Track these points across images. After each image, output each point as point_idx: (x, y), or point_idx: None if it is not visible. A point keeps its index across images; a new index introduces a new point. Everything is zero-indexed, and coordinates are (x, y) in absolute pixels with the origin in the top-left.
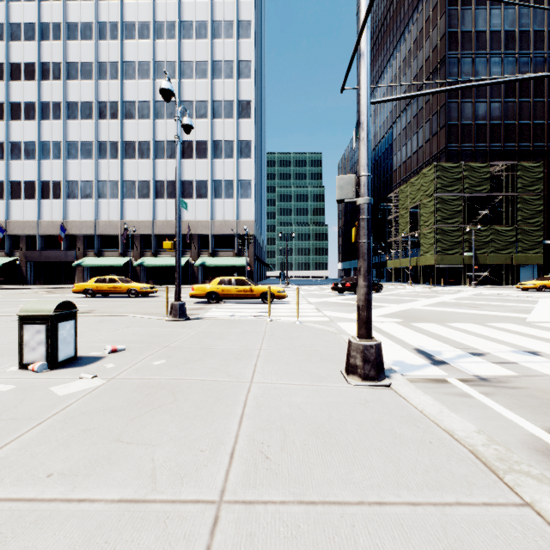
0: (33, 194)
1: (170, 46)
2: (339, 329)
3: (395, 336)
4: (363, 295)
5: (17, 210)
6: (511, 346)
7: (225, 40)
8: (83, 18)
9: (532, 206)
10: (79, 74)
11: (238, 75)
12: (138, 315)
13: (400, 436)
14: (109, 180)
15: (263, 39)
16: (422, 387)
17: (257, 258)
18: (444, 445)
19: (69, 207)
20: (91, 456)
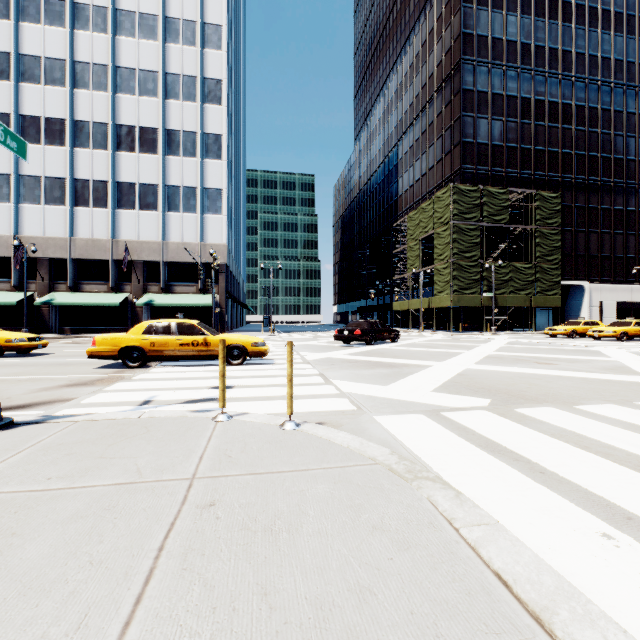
0: None
1: None
2: (391, 444)
3: (549, 469)
4: None
5: None
6: None
7: None
8: None
9: (550, 242)
10: None
11: (203, 42)
12: None
13: None
14: None
15: (241, 15)
16: None
17: (231, 296)
18: None
19: None
20: None
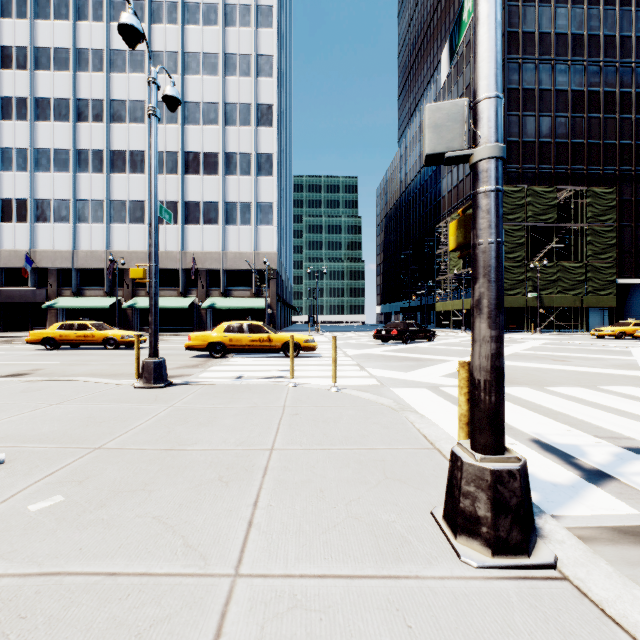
0: None
1: (171, 33)
2: (397, 400)
3: None
4: (489, 358)
5: None
6: None
7: (240, 29)
8: None
9: (604, 239)
10: (51, 63)
11: (257, 72)
12: (94, 379)
13: None
14: (91, 200)
15: (288, 36)
16: (619, 560)
17: (280, 299)
18: None
19: (38, 233)
20: None
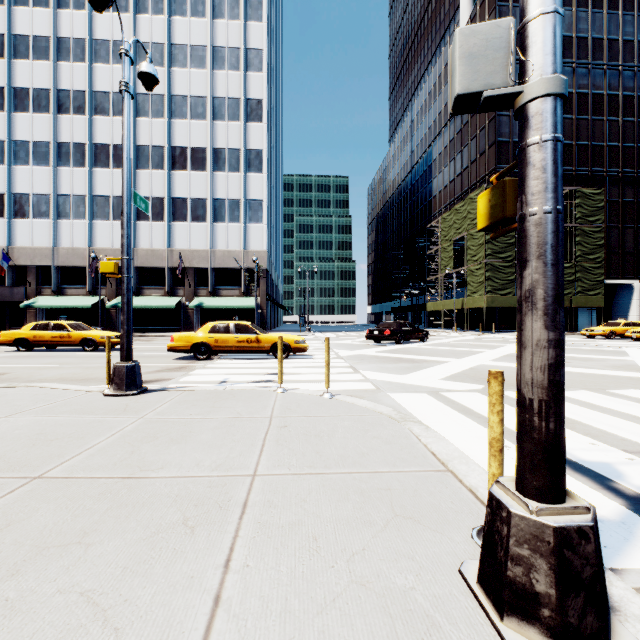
0: None
1: (157, 24)
2: (396, 408)
3: None
4: (546, 369)
5: None
6: None
7: (229, 21)
8: None
9: (592, 240)
10: (30, 51)
11: (246, 66)
12: (59, 386)
13: None
14: (73, 195)
15: (278, 32)
16: None
17: (270, 298)
18: None
19: (16, 229)
20: None
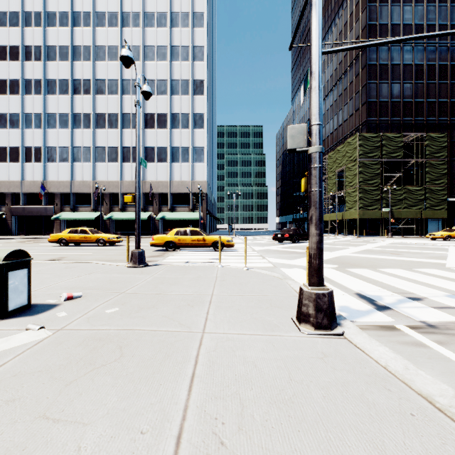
0: (17, 158)
1: (135, 33)
2: (283, 274)
3: (335, 281)
4: (315, 243)
5: (3, 171)
6: (443, 291)
7: (182, 29)
8: (61, 8)
9: (438, 170)
10: (57, 56)
11: (193, 58)
12: (102, 262)
13: (374, 406)
14: (83, 147)
15: (214, 30)
16: (374, 335)
17: (209, 213)
18: (430, 419)
19: (48, 169)
20: (2, 444)
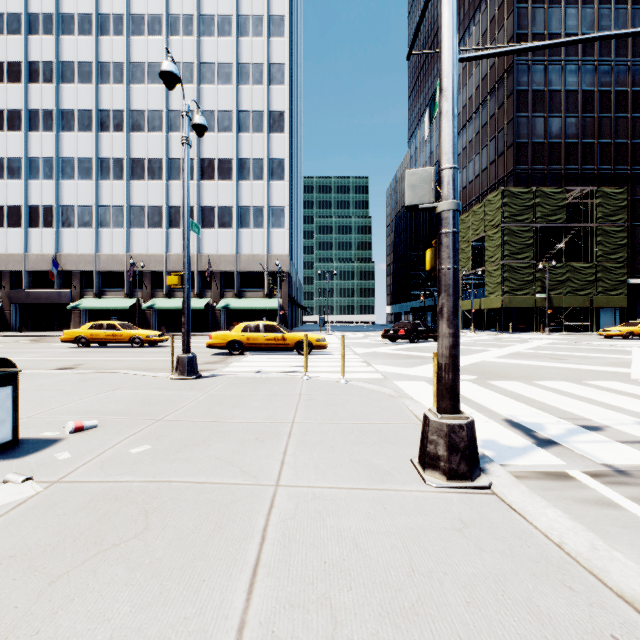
0: (18, 222)
1: (187, 45)
2: (397, 390)
3: (473, 400)
4: (448, 348)
5: None
6: (632, 415)
7: (253, 39)
8: (81, 8)
9: (614, 239)
10: (75, 76)
11: (269, 80)
12: (135, 372)
13: (550, 621)
14: (112, 205)
15: (299, 41)
16: (537, 487)
17: (292, 299)
18: None
19: (63, 237)
20: None
